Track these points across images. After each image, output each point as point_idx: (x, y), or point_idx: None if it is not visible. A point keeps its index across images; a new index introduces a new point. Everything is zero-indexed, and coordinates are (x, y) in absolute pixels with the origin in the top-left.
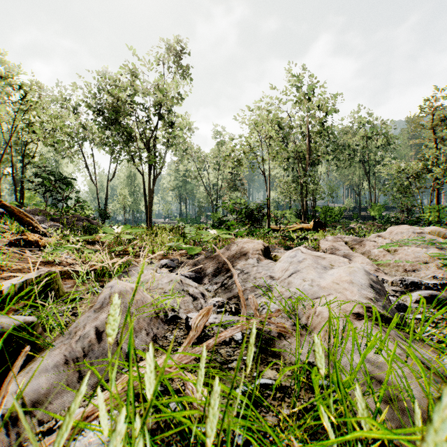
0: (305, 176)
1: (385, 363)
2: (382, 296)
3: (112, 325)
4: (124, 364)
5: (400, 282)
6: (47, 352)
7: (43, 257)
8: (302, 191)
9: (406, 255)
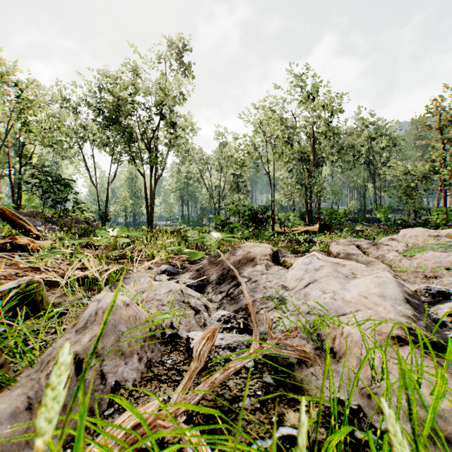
0: (310, 177)
1: (449, 411)
2: (422, 313)
3: (48, 410)
4: (108, 404)
5: (425, 291)
6: (7, 392)
7: (33, 262)
8: (306, 193)
9: (424, 260)
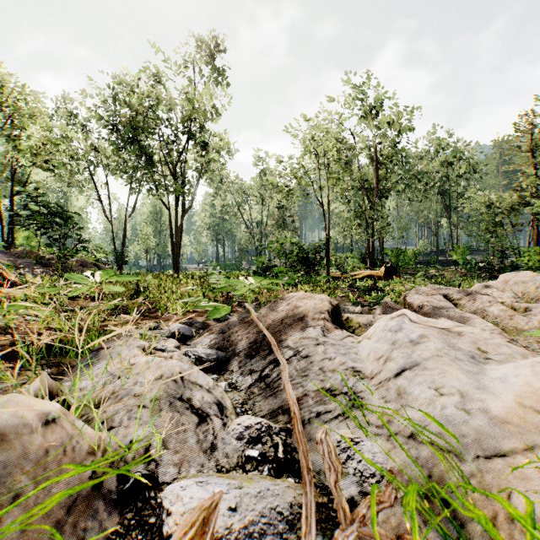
0: (371, 210)
1: None
2: None
3: None
4: None
5: None
6: None
7: None
8: (367, 230)
9: None
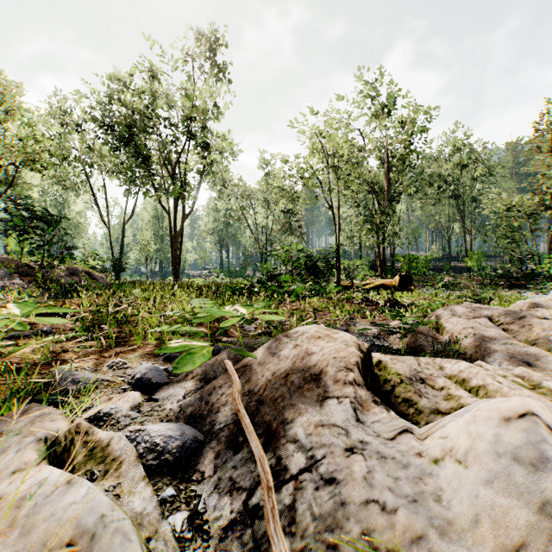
0: (382, 215)
1: None
2: None
3: None
4: None
5: None
6: None
7: None
8: (377, 235)
9: None
